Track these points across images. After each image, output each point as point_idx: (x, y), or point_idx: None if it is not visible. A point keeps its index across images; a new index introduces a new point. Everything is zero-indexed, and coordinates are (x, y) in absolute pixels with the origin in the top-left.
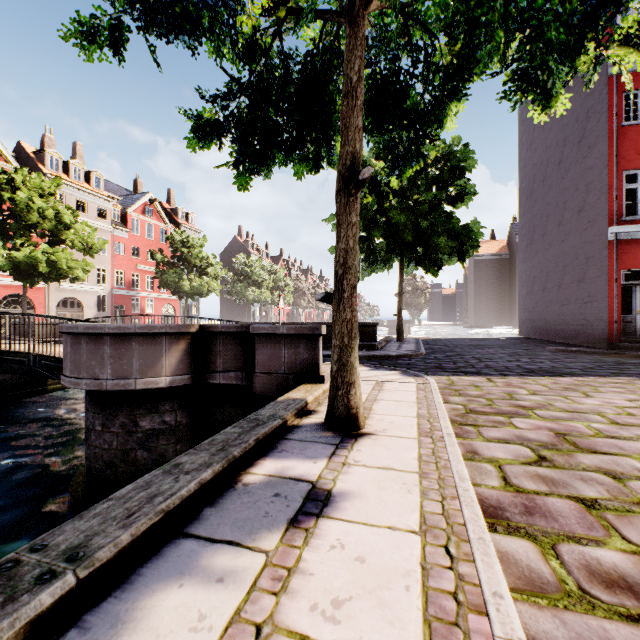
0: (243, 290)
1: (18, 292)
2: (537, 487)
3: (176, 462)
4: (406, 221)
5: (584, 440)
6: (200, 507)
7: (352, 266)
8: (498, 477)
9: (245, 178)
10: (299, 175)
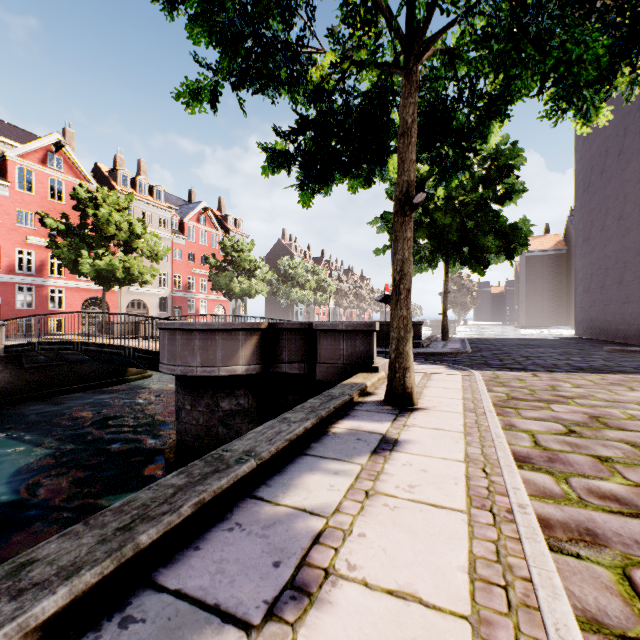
0: (287, 291)
1: (96, 295)
2: (562, 448)
3: (283, 417)
4: (451, 222)
5: (615, 421)
6: (308, 442)
7: (407, 273)
8: (530, 441)
9: (308, 196)
10: (353, 190)
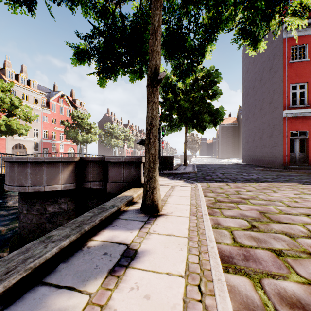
0: (109, 140)
1: None
2: (251, 243)
3: (49, 235)
4: (188, 106)
5: (274, 216)
6: (57, 263)
7: (155, 125)
8: (230, 238)
9: (103, 81)
10: (132, 80)
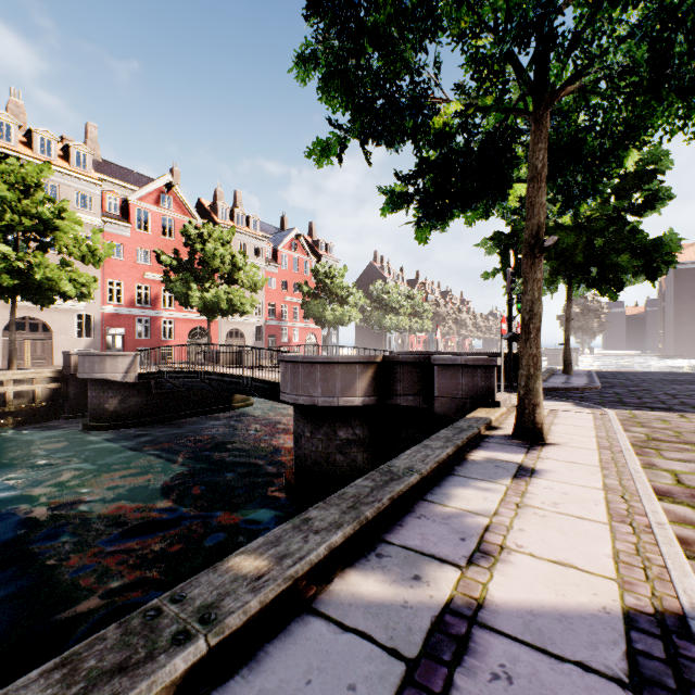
0: (380, 317)
1: (200, 325)
2: None
3: (424, 444)
4: (576, 241)
5: None
6: (452, 466)
7: (537, 313)
8: (672, 479)
9: (424, 233)
10: (469, 222)
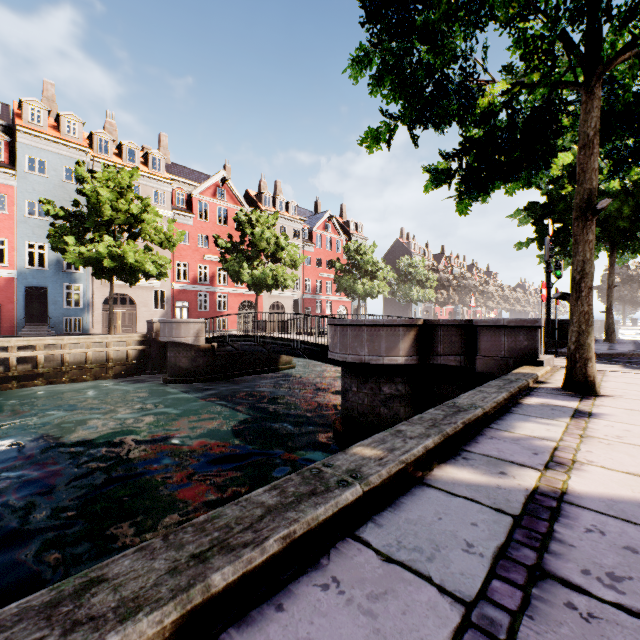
0: (407, 290)
1: (248, 299)
2: None
3: (479, 389)
4: (620, 206)
5: None
6: (508, 407)
7: (588, 272)
8: None
9: (465, 205)
10: (509, 193)
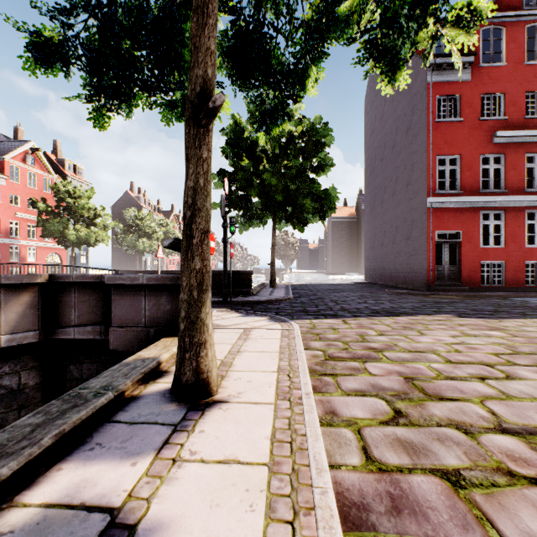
0: (134, 241)
1: None
2: (399, 459)
3: None
4: (278, 183)
5: (430, 384)
6: None
7: (203, 208)
8: (358, 449)
9: (102, 115)
10: (167, 122)
